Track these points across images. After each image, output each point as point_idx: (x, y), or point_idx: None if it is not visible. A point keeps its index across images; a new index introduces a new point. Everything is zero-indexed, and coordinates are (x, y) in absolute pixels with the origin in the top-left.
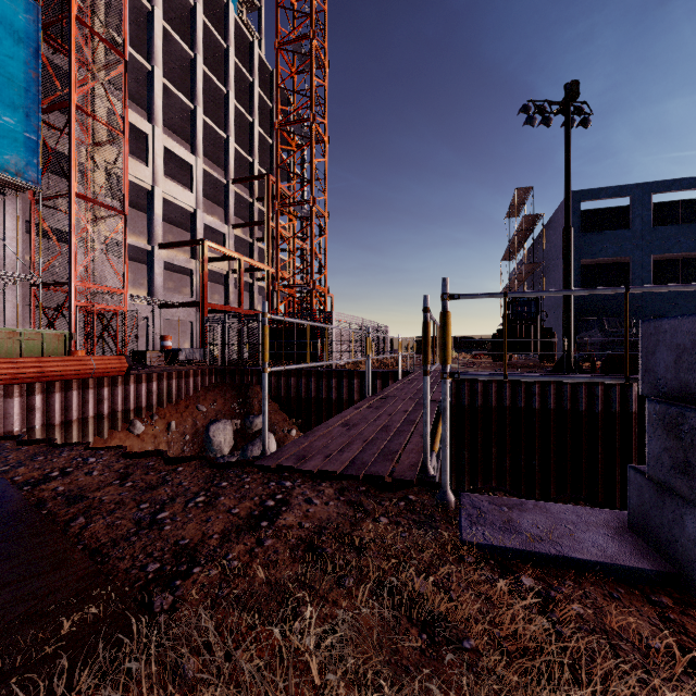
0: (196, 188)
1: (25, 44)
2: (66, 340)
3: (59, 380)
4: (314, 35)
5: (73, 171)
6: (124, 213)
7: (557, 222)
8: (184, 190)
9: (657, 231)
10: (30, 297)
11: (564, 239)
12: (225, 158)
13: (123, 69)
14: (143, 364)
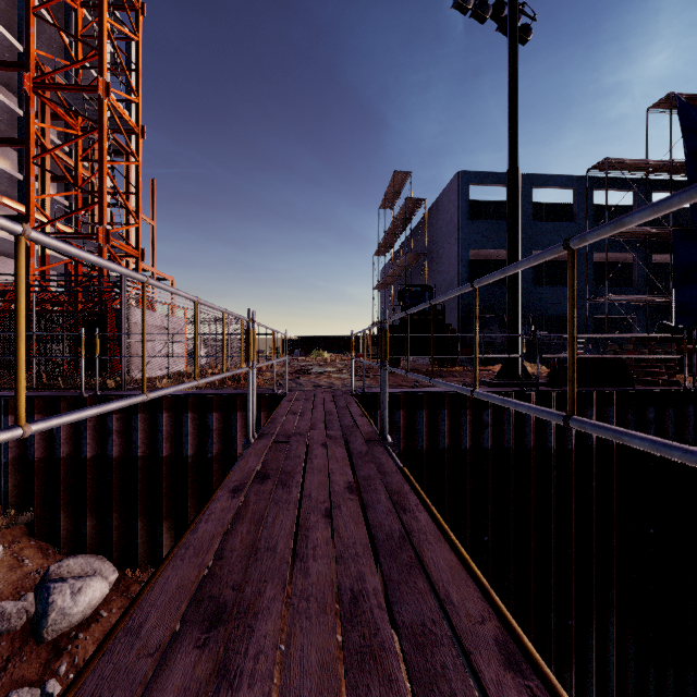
0: None
1: None
2: None
3: None
4: None
5: None
6: None
7: (441, 208)
8: None
9: (536, 226)
10: None
11: (511, 186)
12: None
13: None
14: None
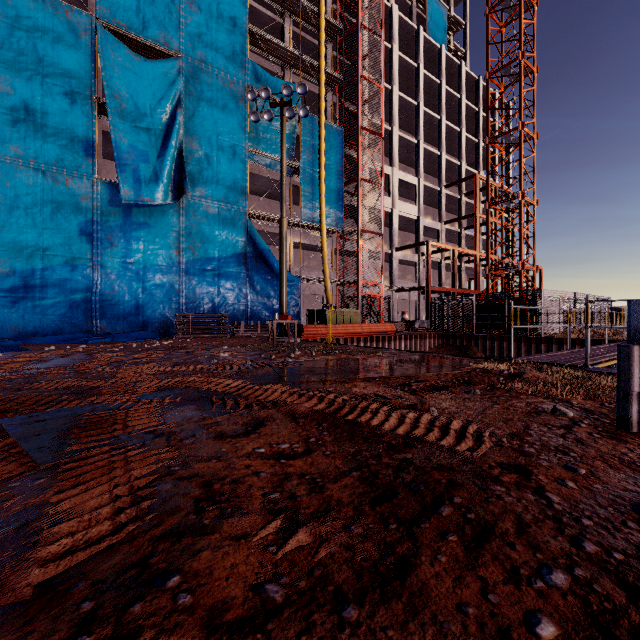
0: (418, 201)
1: (338, 154)
2: (359, 315)
3: (367, 336)
4: (523, 55)
5: (359, 217)
6: (381, 234)
7: None
8: (410, 205)
9: None
10: (337, 291)
11: None
12: (438, 170)
13: (381, 144)
14: None
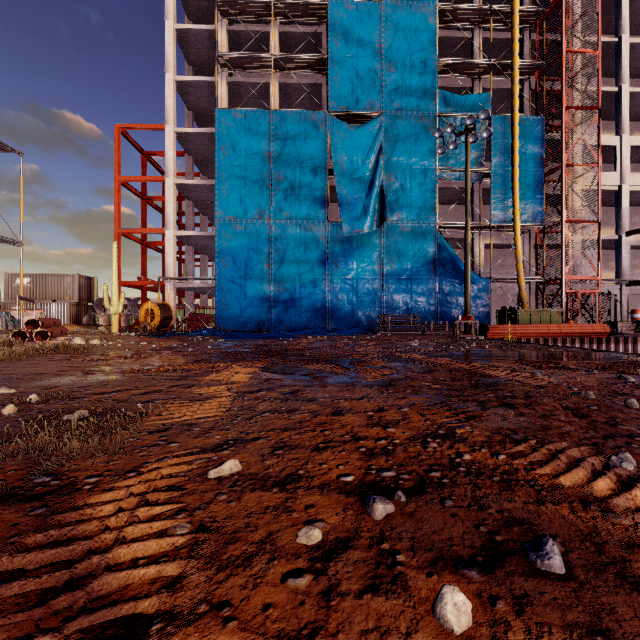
0: None
1: (536, 145)
2: (562, 315)
3: (567, 337)
4: None
5: (563, 207)
6: (598, 221)
7: None
8: None
9: None
10: (536, 289)
11: None
12: None
13: (597, 117)
14: (614, 332)
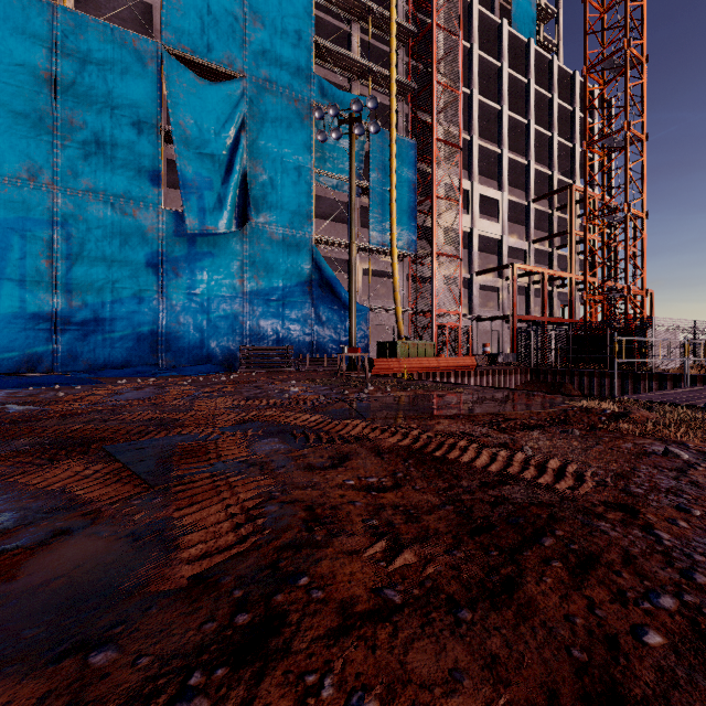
0: (502, 218)
1: (410, 170)
2: (434, 348)
3: (444, 371)
4: (629, 44)
5: (434, 239)
6: (459, 257)
7: None
8: (493, 224)
9: None
10: (409, 321)
11: None
12: (526, 182)
13: (459, 156)
14: None
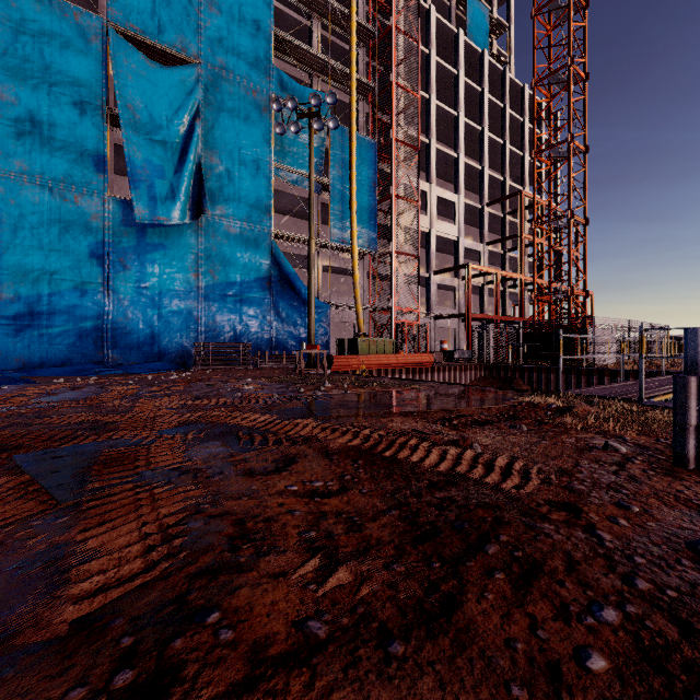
0: (458, 220)
1: (370, 169)
2: (394, 345)
3: (402, 367)
4: (572, 61)
5: (393, 238)
6: (418, 257)
7: None
8: (450, 225)
9: None
10: (369, 318)
11: None
12: (480, 186)
13: (417, 157)
14: None
